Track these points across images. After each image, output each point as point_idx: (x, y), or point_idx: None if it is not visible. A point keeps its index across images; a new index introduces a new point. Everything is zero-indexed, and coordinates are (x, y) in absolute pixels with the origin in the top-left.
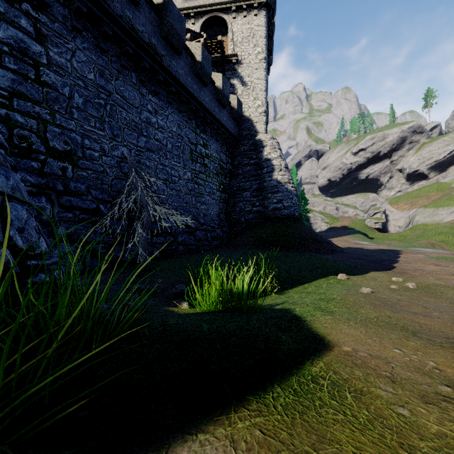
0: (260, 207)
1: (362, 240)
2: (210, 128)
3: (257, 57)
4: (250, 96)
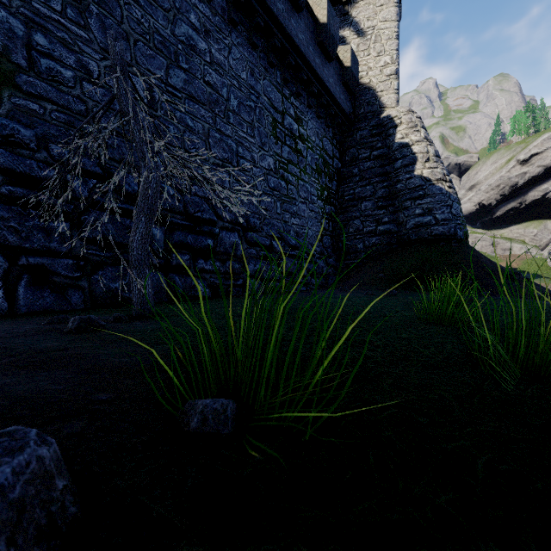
0: (391, 224)
1: None
2: (306, 93)
3: None
4: (370, 51)
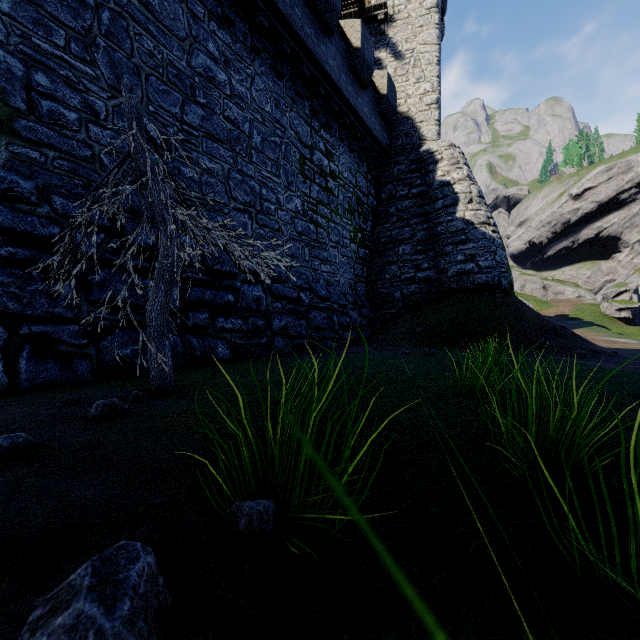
0: (431, 271)
1: (616, 337)
2: (338, 124)
3: (423, 4)
4: (409, 77)
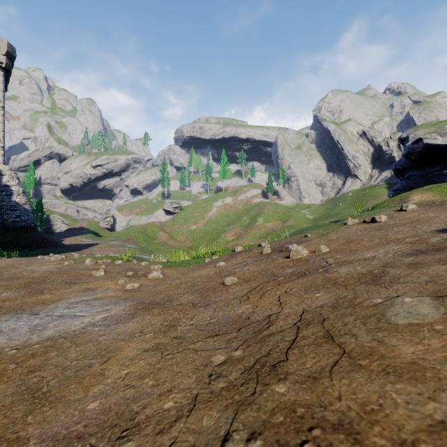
0: None
1: (87, 239)
2: None
3: None
4: None
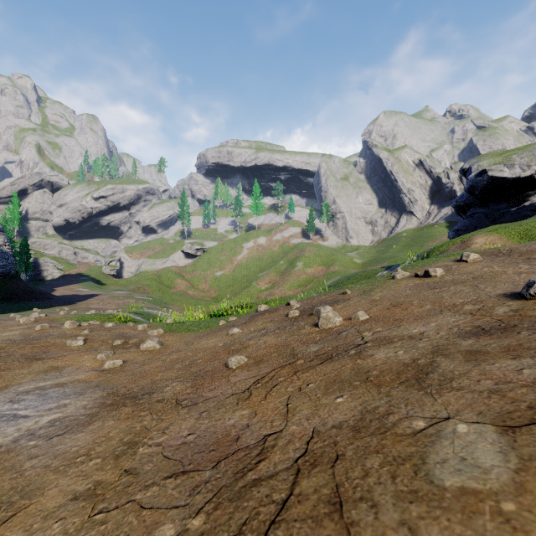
0: None
1: (86, 288)
2: None
3: None
4: None
